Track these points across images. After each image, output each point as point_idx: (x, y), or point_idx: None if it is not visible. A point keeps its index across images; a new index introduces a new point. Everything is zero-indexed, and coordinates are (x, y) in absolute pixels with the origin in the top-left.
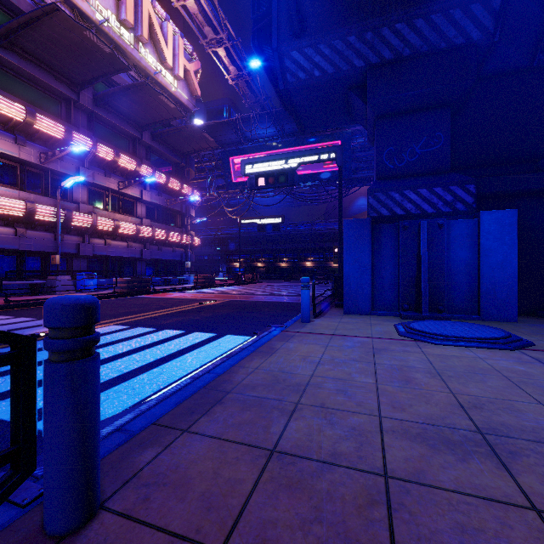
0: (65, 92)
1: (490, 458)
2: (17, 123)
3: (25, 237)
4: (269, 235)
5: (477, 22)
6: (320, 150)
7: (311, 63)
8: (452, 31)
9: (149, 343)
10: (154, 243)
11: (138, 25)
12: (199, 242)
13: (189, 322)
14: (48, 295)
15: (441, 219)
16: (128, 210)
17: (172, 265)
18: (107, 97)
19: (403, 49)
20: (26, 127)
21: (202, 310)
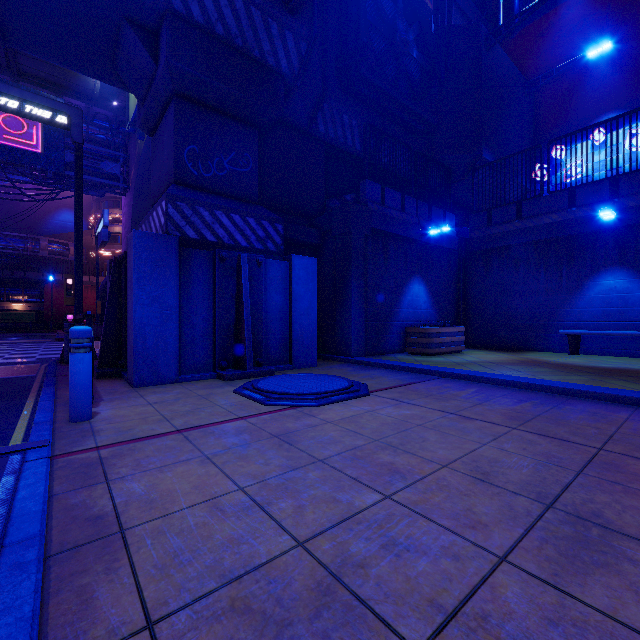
0: None
1: (616, 536)
2: None
3: None
4: None
5: (288, 53)
6: (36, 98)
7: None
8: (267, 45)
9: None
10: None
11: None
12: None
13: None
14: None
15: (260, 256)
16: None
17: None
18: None
19: (216, 22)
20: None
21: None
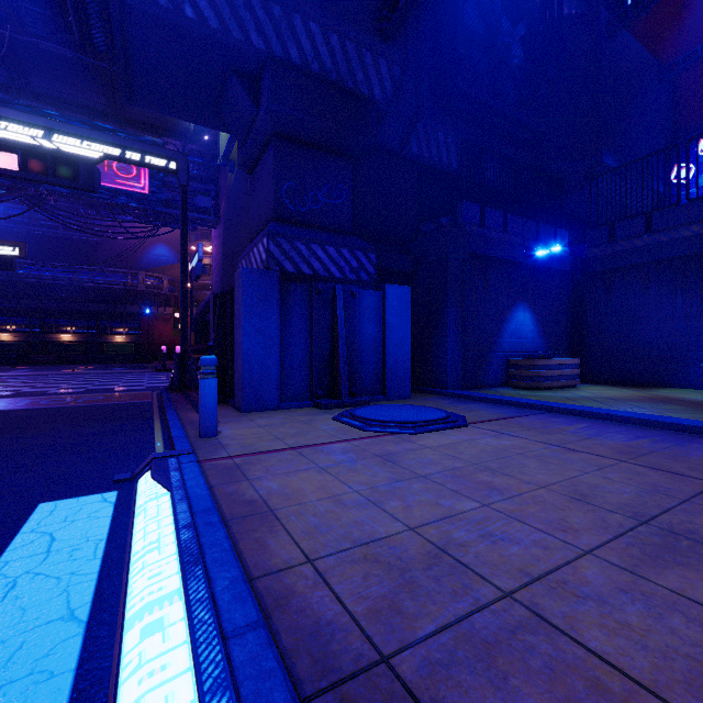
0: None
1: None
2: None
3: None
4: None
5: (381, 80)
6: (150, 148)
7: None
8: (361, 75)
9: None
10: None
11: None
12: None
13: None
14: None
15: (354, 287)
16: None
17: None
18: None
19: (313, 61)
20: None
21: None
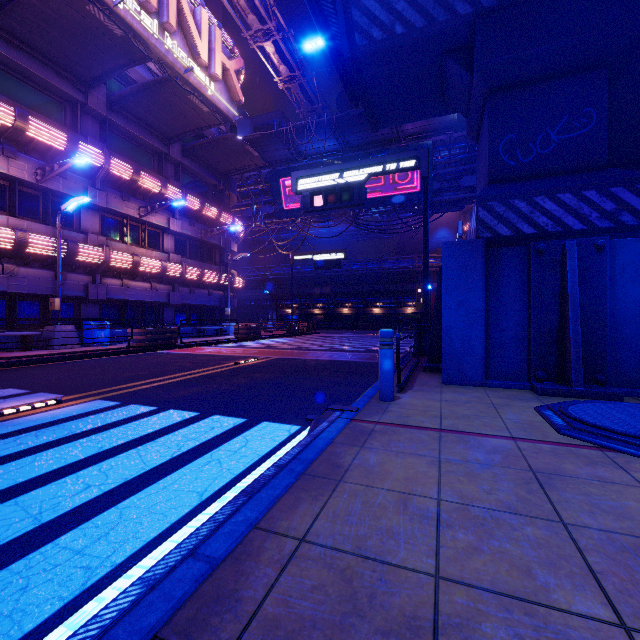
0: (70, 91)
1: None
2: (4, 129)
3: (15, 276)
4: (329, 275)
5: None
6: (398, 156)
7: (391, 13)
8: None
9: (130, 440)
10: (185, 284)
11: (164, 10)
12: (242, 283)
13: (210, 395)
14: (43, 350)
15: (600, 238)
16: (153, 243)
17: (209, 312)
18: (123, 99)
19: None
20: (16, 134)
21: (236, 374)
